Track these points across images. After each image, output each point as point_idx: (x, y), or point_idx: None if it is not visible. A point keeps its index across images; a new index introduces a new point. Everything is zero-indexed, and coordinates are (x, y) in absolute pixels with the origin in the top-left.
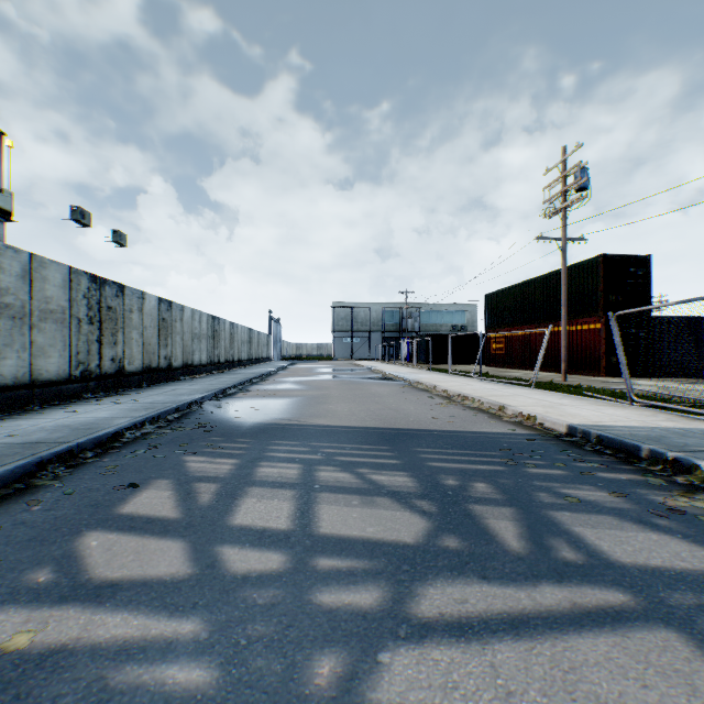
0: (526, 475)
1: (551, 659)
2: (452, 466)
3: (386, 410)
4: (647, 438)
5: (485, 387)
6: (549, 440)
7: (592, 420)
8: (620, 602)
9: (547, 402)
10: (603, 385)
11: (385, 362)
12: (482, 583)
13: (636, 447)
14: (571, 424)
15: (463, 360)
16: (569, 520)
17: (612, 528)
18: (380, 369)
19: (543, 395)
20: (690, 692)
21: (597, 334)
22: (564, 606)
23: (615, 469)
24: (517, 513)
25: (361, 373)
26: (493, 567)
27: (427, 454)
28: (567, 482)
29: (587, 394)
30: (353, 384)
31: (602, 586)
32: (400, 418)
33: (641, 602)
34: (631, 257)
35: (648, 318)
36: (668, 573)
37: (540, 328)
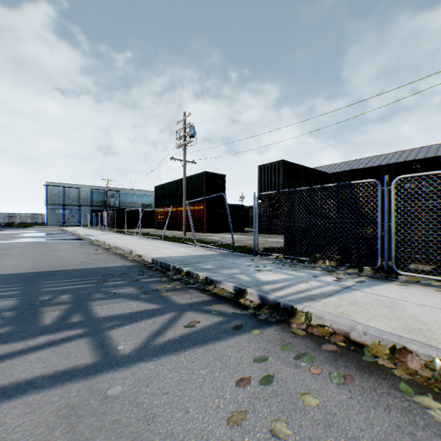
0: (101, 286)
1: (3, 367)
2: (59, 289)
3: (50, 260)
4: (179, 260)
5: (136, 241)
6: (139, 267)
7: (167, 255)
8: (77, 333)
9: (159, 247)
10: (199, 237)
11: (89, 227)
12: (1, 345)
13: (170, 265)
14: (154, 257)
15: (143, 225)
16: (97, 304)
17: (115, 303)
18: (78, 232)
19: (163, 244)
20: (65, 358)
21: (204, 212)
22: (42, 343)
23: (154, 276)
24: (71, 306)
25: (61, 236)
26: (19, 335)
27: (48, 284)
28: (120, 286)
29: (185, 242)
30: (43, 244)
31: (75, 329)
32: (56, 264)
33: (88, 330)
34: (218, 174)
35: (224, 204)
36: (117, 316)
37: (181, 207)
